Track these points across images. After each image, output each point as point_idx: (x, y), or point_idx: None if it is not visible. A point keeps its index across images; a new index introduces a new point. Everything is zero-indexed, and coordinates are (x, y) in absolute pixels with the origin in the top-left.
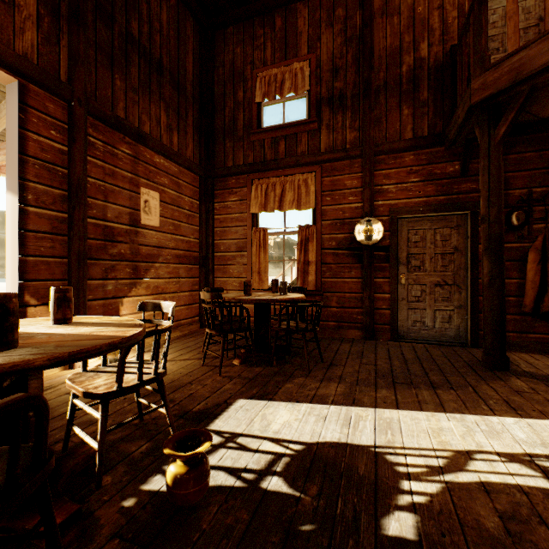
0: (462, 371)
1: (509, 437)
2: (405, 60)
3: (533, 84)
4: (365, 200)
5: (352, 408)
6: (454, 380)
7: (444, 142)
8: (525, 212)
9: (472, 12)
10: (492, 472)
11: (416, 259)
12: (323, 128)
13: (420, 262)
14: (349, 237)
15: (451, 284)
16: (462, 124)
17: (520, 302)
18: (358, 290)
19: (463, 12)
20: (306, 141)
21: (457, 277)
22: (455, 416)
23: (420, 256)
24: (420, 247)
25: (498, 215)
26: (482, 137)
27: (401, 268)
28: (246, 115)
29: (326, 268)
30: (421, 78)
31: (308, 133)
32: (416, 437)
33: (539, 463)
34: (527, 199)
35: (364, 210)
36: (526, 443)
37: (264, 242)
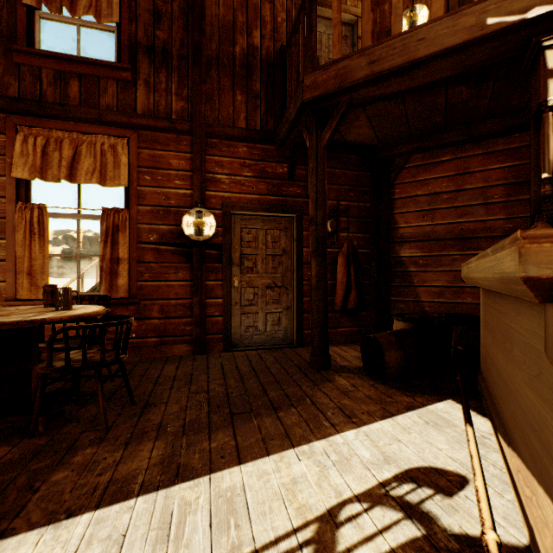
0: (296, 377)
1: (359, 461)
2: (239, 40)
3: (351, 98)
4: (196, 187)
5: (174, 490)
6: (292, 392)
7: (275, 141)
8: (336, 221)
9: (302, 10)
10: (364, 540)
11: (249, 260)
12: (141, 83)
13: (253, 263)
14: (176, 229)
15: (280, 286)
16: (292, 126)
17: (332, 301)
18: (186, 295)
19: (291, 18)
20: (115, 93)
21: (285, 279)
22: (304, 450)
23: (253, 257)
24: (253, 247)
25: (324, 219)
26: (311, 139)
27: (234, 269)
28: (4, 17)
29: (144, 267)
30: (254, 67)
31: (118, 82)
32: (269, 513)
33: (394, 494)
34: (337, 210)
35: (195, 199)
36: (374, 466)
37: (41, 226)
